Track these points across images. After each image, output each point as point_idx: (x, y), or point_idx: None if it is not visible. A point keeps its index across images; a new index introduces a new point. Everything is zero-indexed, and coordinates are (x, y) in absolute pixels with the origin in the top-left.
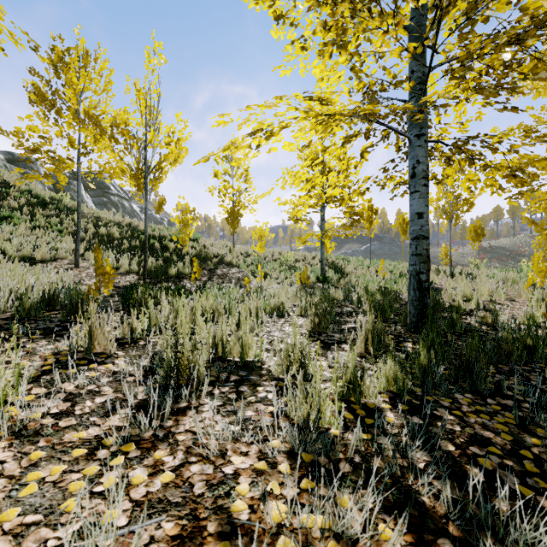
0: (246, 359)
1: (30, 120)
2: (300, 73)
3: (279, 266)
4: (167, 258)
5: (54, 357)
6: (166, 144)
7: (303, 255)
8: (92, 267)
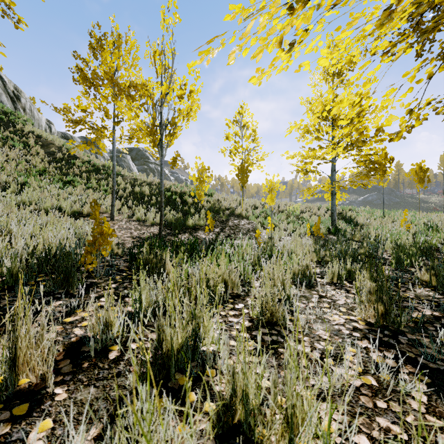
0: (297, 443)
1: (79, 100)
2: None
3: (286, 217)
4: (185, 211)
5: None
6: (178, 98)
7: (308, 206)
8: (125, 219)
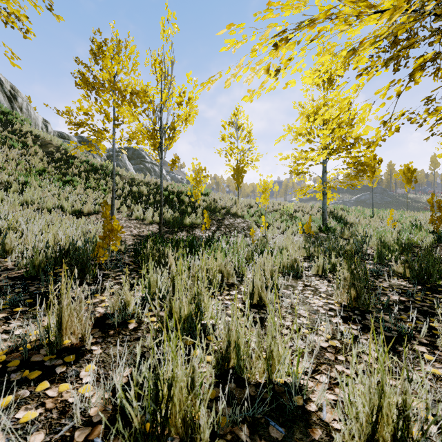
0: (274, 378)
1: (80, 102)
2: (316, 3)
3: (280, 216)
4: (183, 210)
5: (4, 359)
6: (177, 104)
7: (301, 205)
8: (124, 218)
